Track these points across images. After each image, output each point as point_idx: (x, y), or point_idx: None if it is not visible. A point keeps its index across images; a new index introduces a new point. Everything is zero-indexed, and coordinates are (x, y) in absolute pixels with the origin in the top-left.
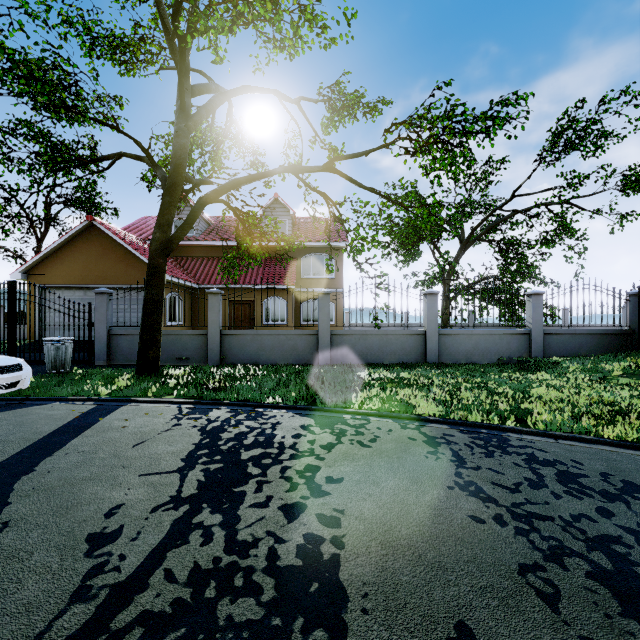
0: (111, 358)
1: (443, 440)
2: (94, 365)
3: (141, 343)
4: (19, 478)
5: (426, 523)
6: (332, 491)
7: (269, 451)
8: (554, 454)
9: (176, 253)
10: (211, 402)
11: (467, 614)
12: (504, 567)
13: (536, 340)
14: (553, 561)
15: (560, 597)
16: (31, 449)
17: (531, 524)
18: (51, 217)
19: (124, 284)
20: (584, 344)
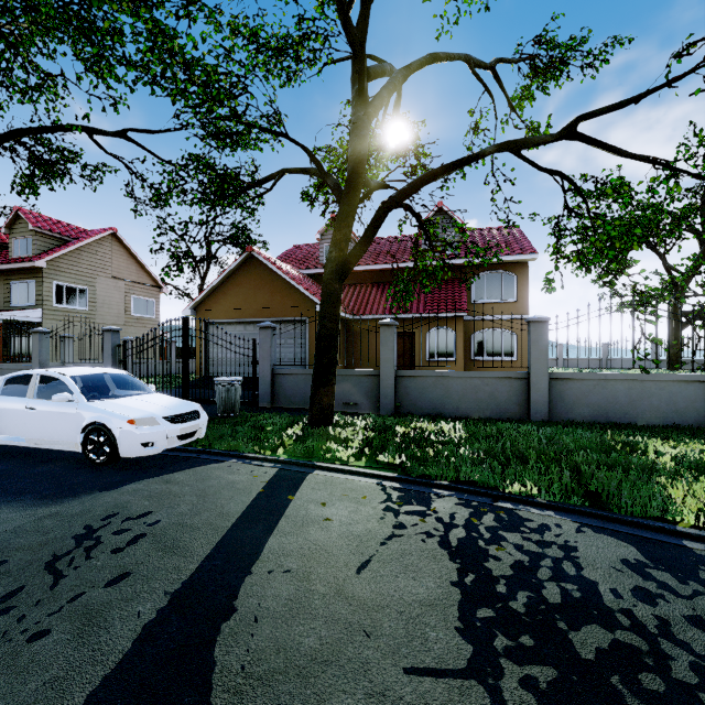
0: (274, 400)
1: None
2: (259, 407)
3: (314, 388)
4: (218, 628)
5: None
6: None
7: (625, 640)
8: None
9: None
10: (422, 481)
11: None
12: None
13: None
14: None
15: None
16: (222, 551)
17: None
18: (212, 255)
19: (281, 317)
20: None
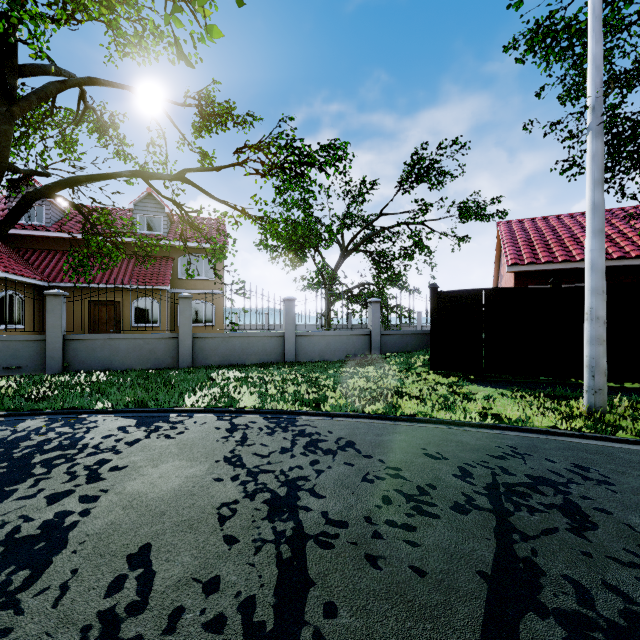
0: None
1: (244, 426)
2: None
3: None
4: None
5: (175, 488)
6: (109, 477)
7: (67, 452)
8: (320, 428)
9: (18, 243)
10: (28, 413)
11: (156, 538)
12: (210, 506)
13: (375, 340)
14: (249, 497)
15: (233, 517)
16: None
17: (256, 477)
18: None
19: None
20: (410, 342)
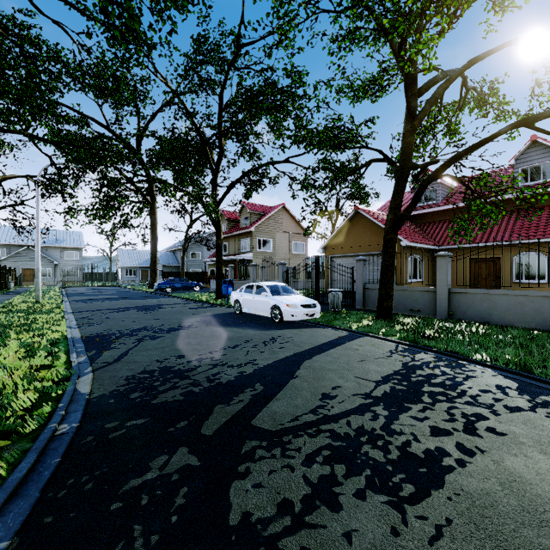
0: (365, 305)
1: None
2: (355, 308)
3: (379, 296)
4: (305, 360)
5: None
6: (485, 436)
7: (448, 392)
8: None
9: (419, 220)
10: (422, 347)
11: None
12: None
13: None
14: None
15: None
16: (313, 349)
17: None
18: (339, 209)
19: (377, 251)
20: None
